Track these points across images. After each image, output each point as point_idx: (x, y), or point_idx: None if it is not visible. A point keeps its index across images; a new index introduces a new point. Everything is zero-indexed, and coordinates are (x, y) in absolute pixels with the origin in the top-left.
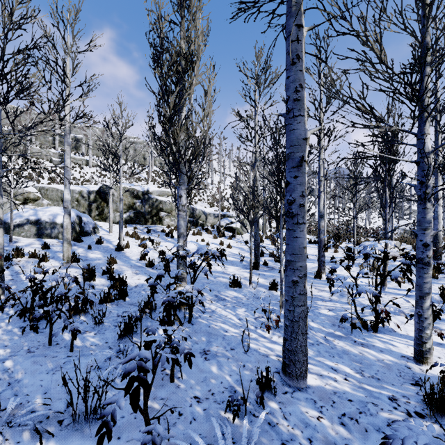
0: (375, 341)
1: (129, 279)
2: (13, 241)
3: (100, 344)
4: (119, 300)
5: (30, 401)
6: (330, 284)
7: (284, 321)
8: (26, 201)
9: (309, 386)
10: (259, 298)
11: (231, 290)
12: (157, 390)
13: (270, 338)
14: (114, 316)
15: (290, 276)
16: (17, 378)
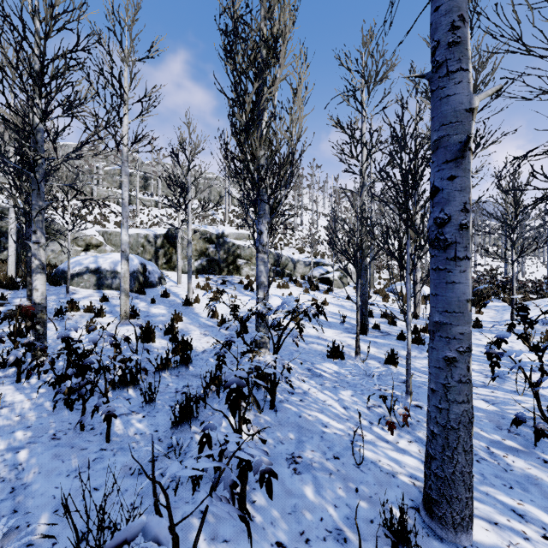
0: None
1: (196, 342)
2: (71, 293)
3: (147, 433)
4: (181, 370)
5: (31, 524)
6: (492, 363)
7: (429, 425)
8: (88, 247)
9: (477, 545)
10: (371, 376)
11: (330, 362)
12: (218, 522)
13: (396, 444)
14: (171, 392)
15: (441, 349)
16: (26, 481)
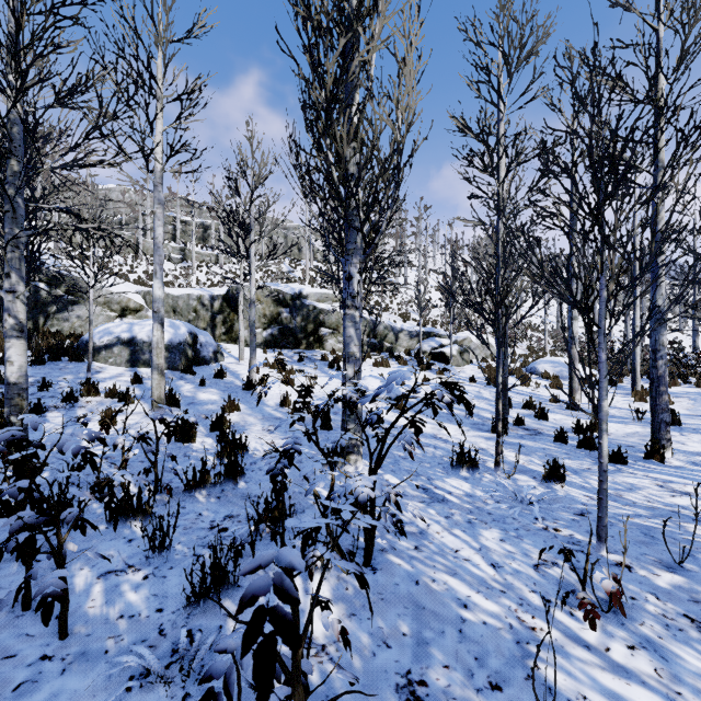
0: None
1: (255, 443)
2: (95, 371)
3: (143, 615)
4: (227, 487)
5: None
6: None
7: None
8: (124, 312)
9: None
10: (526, 502)
11: (457, 477)
12: None
13: (605, 653)
14: (202, 528)
15: None
16: None
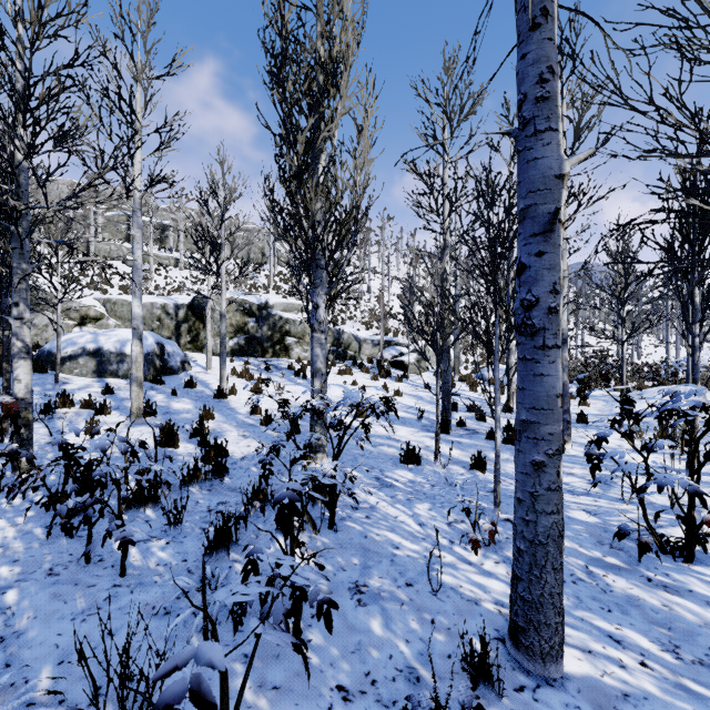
0: (690, 580)
1: (233, 446)
2: (61, 382)
3: (173, 563)
4: (214, 482)
5: (29, 680)
6: (593, 466)
7: (515, 541)
8: (83, 321)
9: (567, 677)
10: (454, 485)
11: (404, 468)
12: (267, 667)
13: (480, 566)
14: (202, 511)
15: (529, 452)
16: (18, 628)
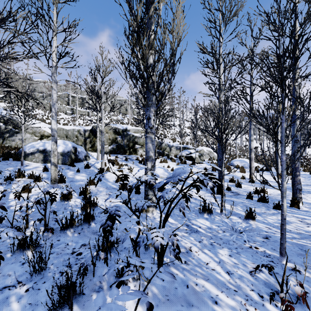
0: None
1: (101, 201)
2: (25, 165)
3: None
4: (84, 226)
5: None
6: None
7: None
8: (42, 137)
9: None
10: (238, 231)
11: (202, 218)
12: None
13: None
14: (67, 253)
15: None
16: None
